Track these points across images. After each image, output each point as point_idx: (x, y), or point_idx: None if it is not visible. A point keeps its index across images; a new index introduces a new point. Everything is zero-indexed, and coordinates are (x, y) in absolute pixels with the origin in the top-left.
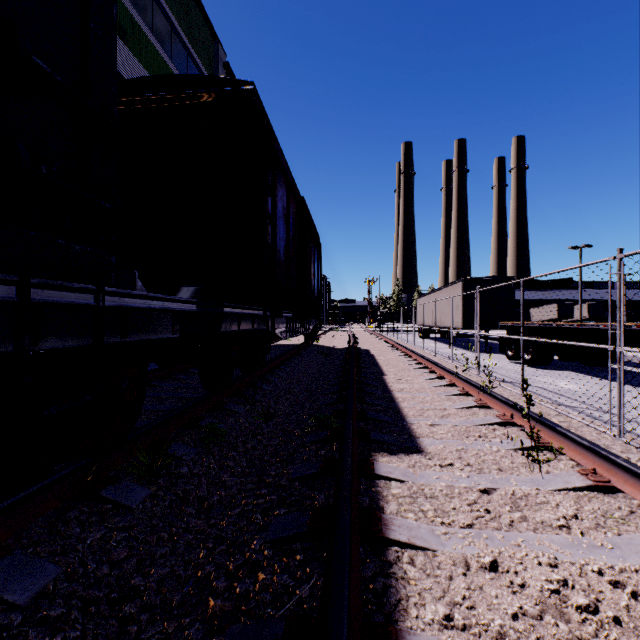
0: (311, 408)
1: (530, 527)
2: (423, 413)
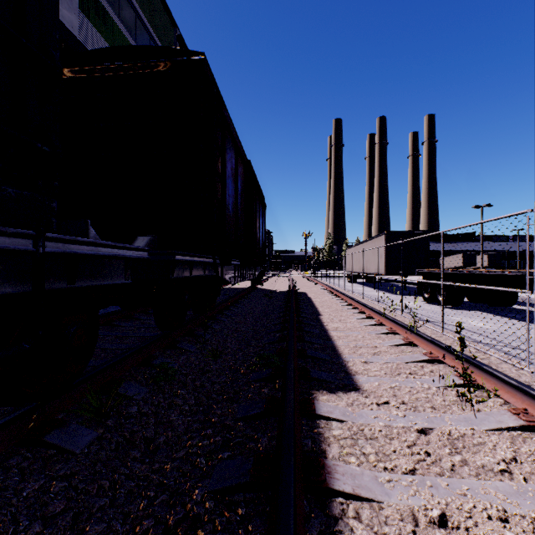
0: (256, 346)
1: (472, 472)
2: (357, 351)
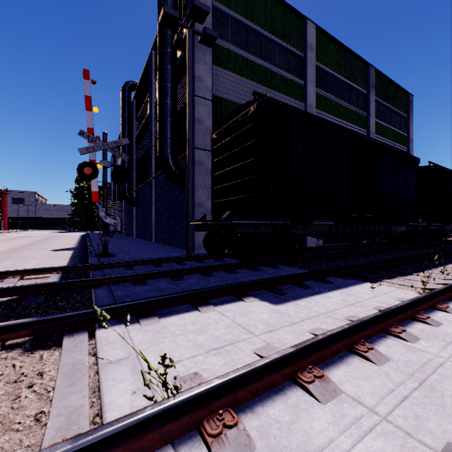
0: None
1: None
2: None
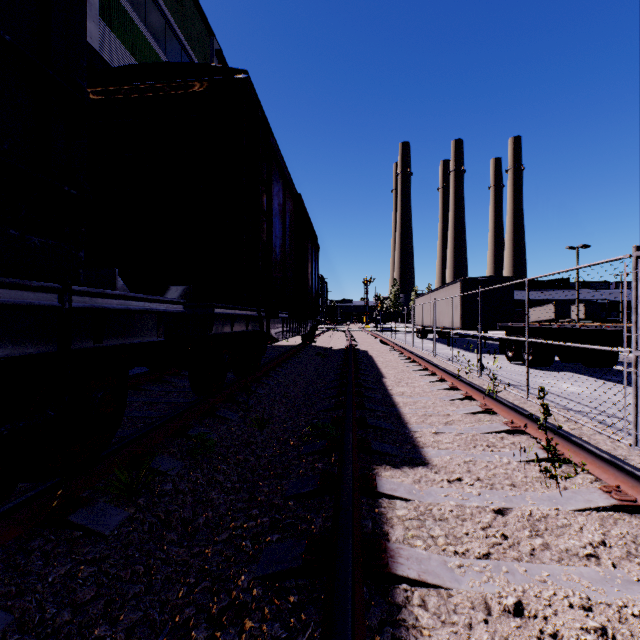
0: (308, 414)
1: (554, 557)
2: (426, 419)
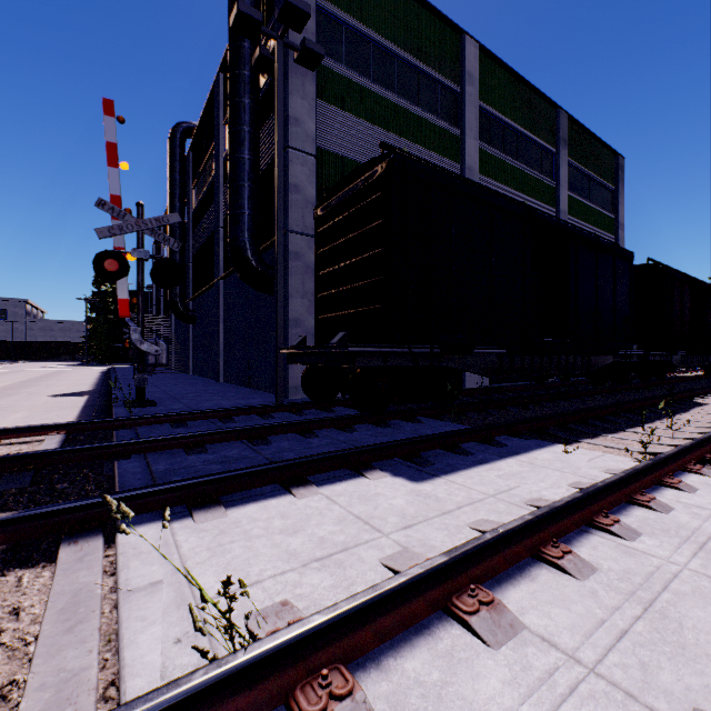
0: None
1: None
2: None
